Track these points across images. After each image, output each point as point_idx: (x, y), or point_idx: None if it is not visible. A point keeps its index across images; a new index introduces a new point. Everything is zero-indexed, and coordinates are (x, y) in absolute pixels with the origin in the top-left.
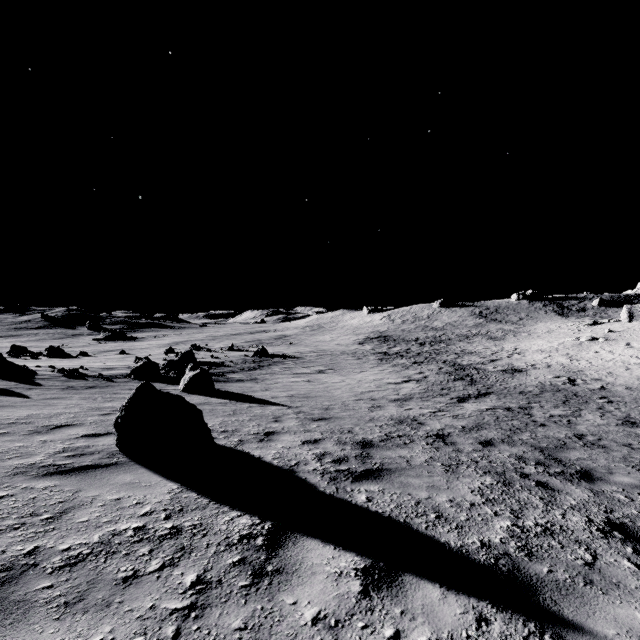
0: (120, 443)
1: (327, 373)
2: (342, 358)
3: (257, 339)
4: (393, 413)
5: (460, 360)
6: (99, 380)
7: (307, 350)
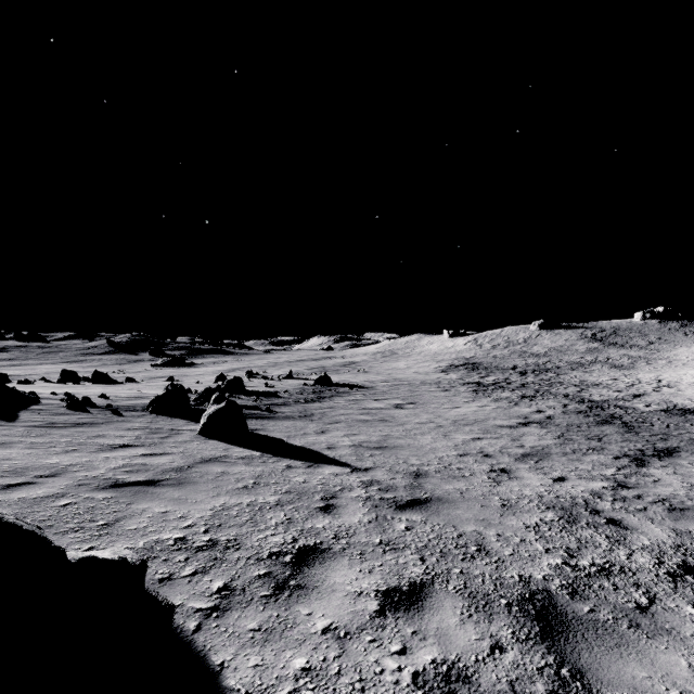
0: None
1: (407, 409)
2: (424, 389)
3: (321, 366)
4: (538, 489)
5: (587, 394)
6: (105, 413)
7: (379, 379)
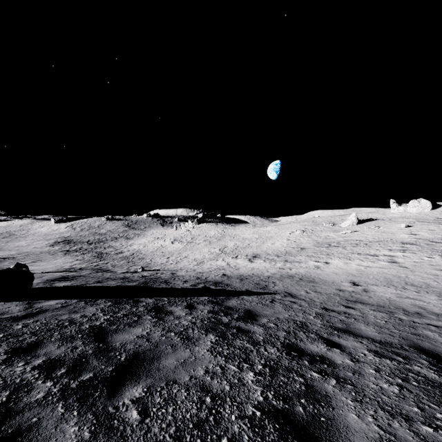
0: None
1: (38, 262)
2: (42, 255)
3: None
4: (69, 267)
5: (104, 251)
6: None
7: (14, 253)
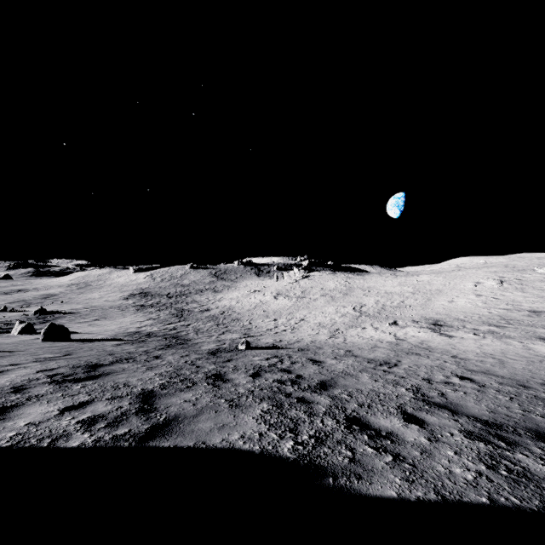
0: (45, 339)
1: (101, 320)
2: (111, 311)
3: (21, 299)
4: (134, 330)
5: (185, 307)
6: None
7: (81, 307)
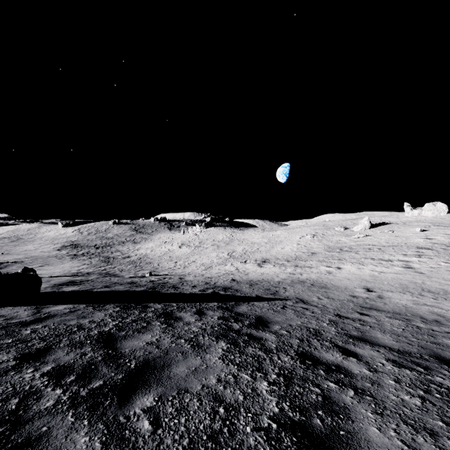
0: None
1: (45, 266)
2: (50, 259)
3: None
4: (76, 272)
5: (111, 255)
6: None
7: (22, 257)
